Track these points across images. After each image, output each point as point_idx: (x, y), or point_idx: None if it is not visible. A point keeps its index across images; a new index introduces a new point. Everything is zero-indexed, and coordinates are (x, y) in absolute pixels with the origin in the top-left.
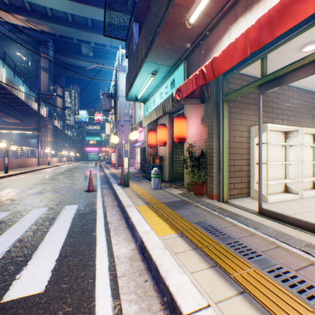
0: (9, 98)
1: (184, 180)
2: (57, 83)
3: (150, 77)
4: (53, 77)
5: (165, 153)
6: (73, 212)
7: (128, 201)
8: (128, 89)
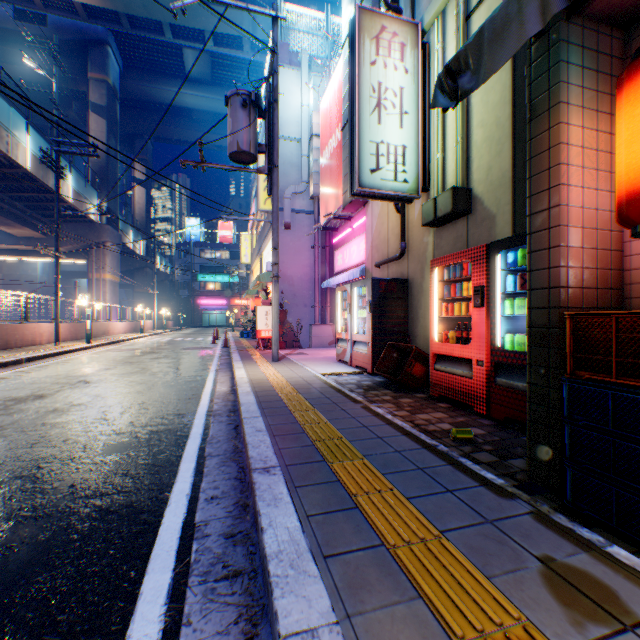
0: None
1: None
2: (135, 154)
3: None
4: (126, 138)
5: None
6: None
7: None
8: None
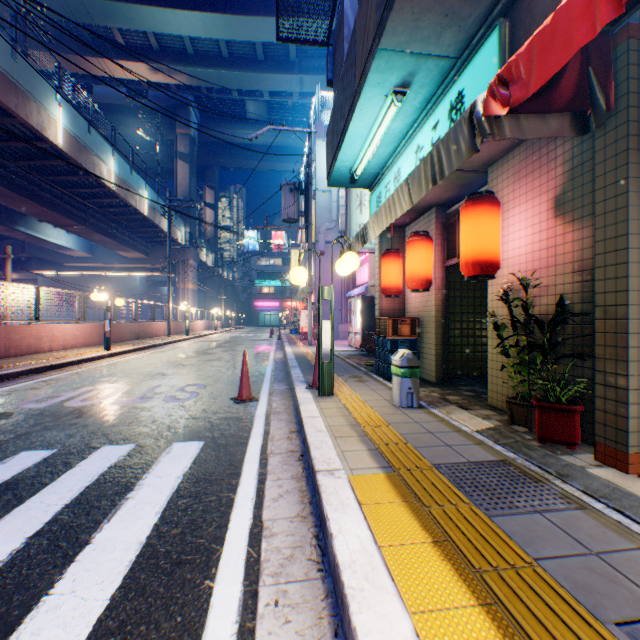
0: (124, 214)
1: (488, 385)
2: (206, 182)
3: (389, 106)
4: (199, 170)
5: (424, 310)
6: (181, 468)
7: (328, 447)
8: (333, 155)
